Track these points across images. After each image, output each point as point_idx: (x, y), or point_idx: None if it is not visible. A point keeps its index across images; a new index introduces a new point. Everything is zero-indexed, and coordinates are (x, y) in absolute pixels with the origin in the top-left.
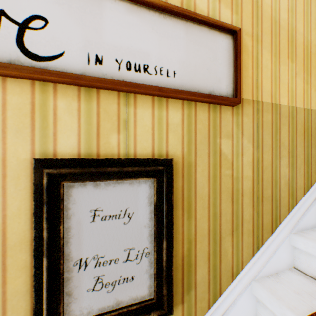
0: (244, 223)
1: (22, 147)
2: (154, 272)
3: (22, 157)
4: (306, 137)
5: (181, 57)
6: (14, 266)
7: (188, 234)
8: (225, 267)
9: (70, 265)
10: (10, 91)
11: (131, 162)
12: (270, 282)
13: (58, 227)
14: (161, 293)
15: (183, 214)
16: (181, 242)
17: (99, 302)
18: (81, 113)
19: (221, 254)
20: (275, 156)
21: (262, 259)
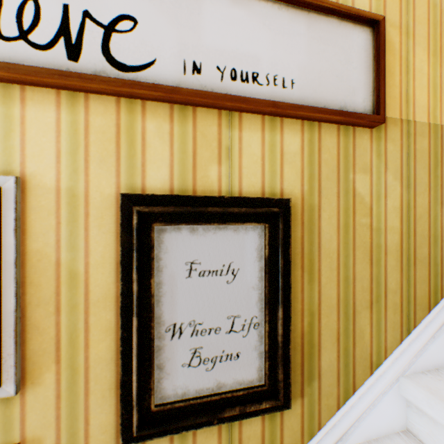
0: (387, 294)
1: (107, 180)
2: (266, 349)
3: (106, 192)
4: None
5: (302, 61)
6: (97, 326)
7: (309, 304)
8: (361, 353)
9: (162, 331)
10: (93, 110)
11: (236, 201)
12: (428, 380)
13: (148, 281)
14: (275, 378)
15: (303, 275)
16: (301, 314)
17: (197, 383)
18: (173, 138)
19: (356, 335)
20: (434, 200)
21: (415, 347)
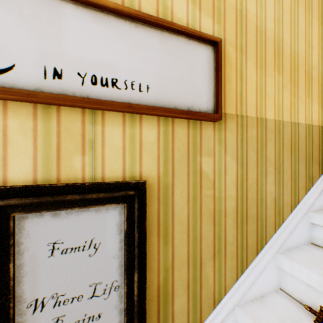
0: (227, 245)
1: None
2: (125, 307)
3: None
4: (293, 151)
5: (156, 70)
6: None
7: (164, 262)
8: (207, 294)
9: (23, 307)
10: None
11: (96, 187)
12: (254, 308)
13: (7, 266)
14: None
15: (159, 240)
16: (157, 271)
17: None
18: (37, 133)
19: (202, 280)
20: (261, 173)
21: (247, 282)
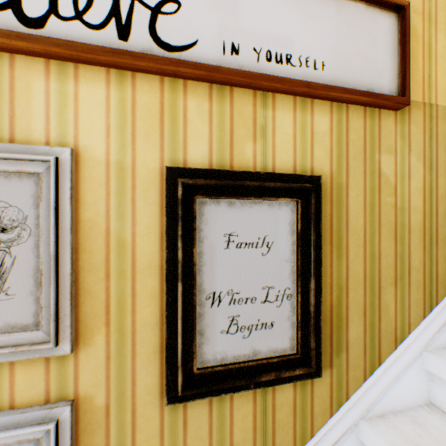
0: (411, 271)
1: (151, 154)
2: (298, 319)
3: (151, 166)
4: None
5: (331, 44)
6: (143, 293)
7: (337, 278)
8: (386, 328)
9: (202, 298)
10: (139, 88)
11: (270, 177)
12: None
13: (191, 250)
14: (307, 347)
15: (331, 250)
16: (329, 288)
17: (234, 349)
18: (212, 116)
19: (381, 310)
20: None
21: (437, 323)
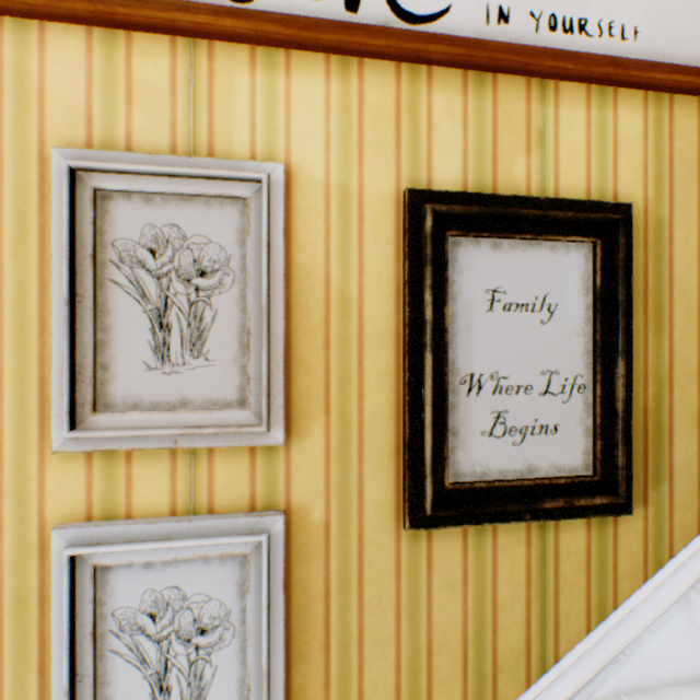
0: None
1: (384, 174)
2: (596, 423)
3: (383, 191)
4: None
5: None
6: (373, 370)
7: (655, 367)
8: None
9: (455, 382)
10: (367, 81)
11: (554, 205)
12: None
13: (440, 311)
14: (609, 467)
15: (645, 323)
16: (642, 381)
17: (500, 460)
18: (467, 118)
19: None
20: None
21: None
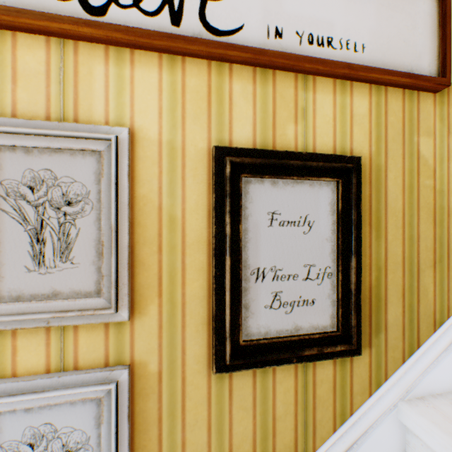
0: (450, 255)
1: (199, 135)
2: (339, 297)
3: (199, 146)
4: None
5: (371, 27)
6: (192, 267)
7: (376, 259)
8: (425, 311)
9: (247, 274)
10: (188, 72)
11: (312, 157)
12: None
13: (237, 227)
14: (347, 325)
15: (370, 231)
16: (368, 268)
17: (277, 324)
18: (256, 98)
19: (419, 292)
20: None
21: None
